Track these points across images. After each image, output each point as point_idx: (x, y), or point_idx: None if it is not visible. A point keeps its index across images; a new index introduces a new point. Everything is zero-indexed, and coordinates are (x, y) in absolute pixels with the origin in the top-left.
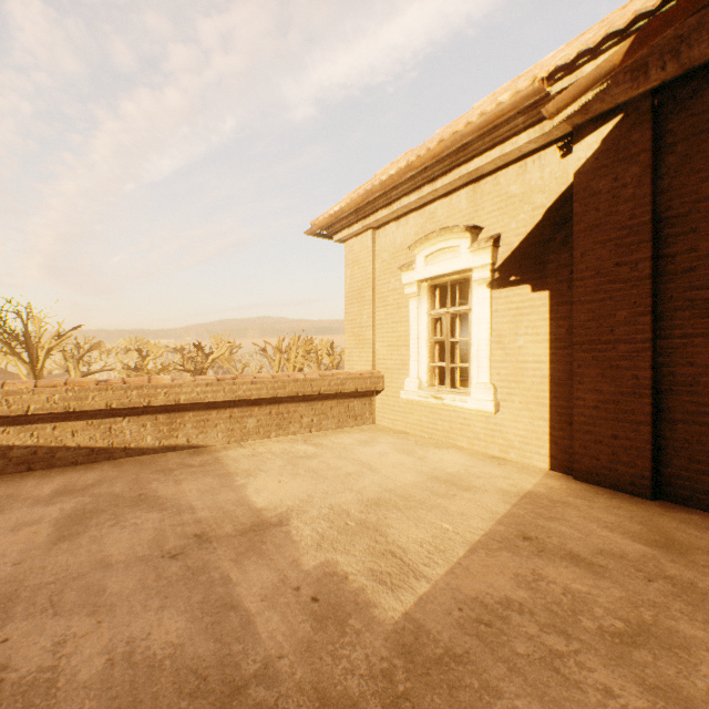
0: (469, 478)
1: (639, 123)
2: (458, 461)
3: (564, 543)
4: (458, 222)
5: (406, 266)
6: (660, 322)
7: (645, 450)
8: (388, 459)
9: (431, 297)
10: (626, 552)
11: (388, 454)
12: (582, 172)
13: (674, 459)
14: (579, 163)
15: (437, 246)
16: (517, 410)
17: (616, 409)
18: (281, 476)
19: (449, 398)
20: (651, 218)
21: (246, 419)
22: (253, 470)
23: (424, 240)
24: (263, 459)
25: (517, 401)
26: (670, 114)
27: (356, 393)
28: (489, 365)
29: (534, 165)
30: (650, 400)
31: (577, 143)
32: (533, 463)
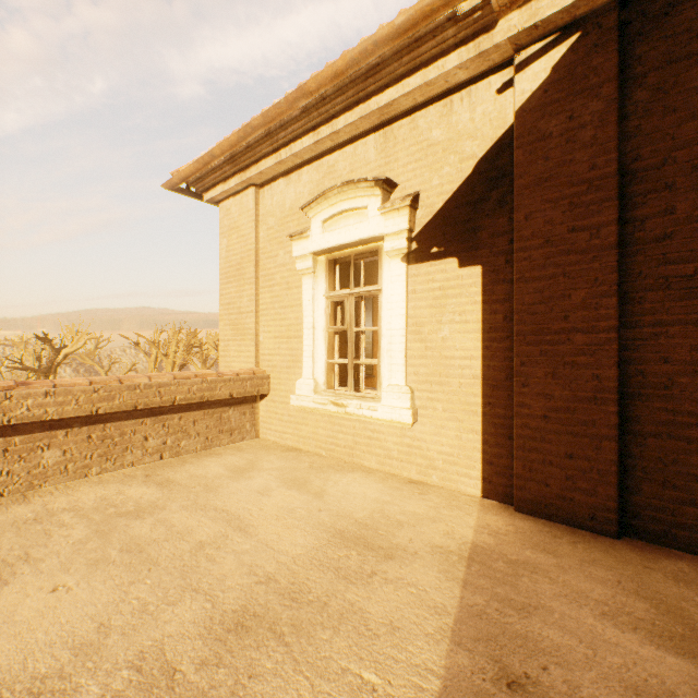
0: (388, 527)
1: (602, 44)
2: (368, 494)
3: (575, 684)
4: (364, 177)
5: (298, 232)
6: (626, 306)
7: (610, 473)
8: (270, 501)
9: (330, 275)
10: (670, 686)
11: (271, 492)
12: (527, 109)
13: (643, 483)
14: (524, 97)
15: (338, 207)
16: (441, 420)
17: (572, 419)
18: (65, 573)
19: (353, 405)
20: (618, 169)
21: (40, 452)
22: (10, 562)
23: (322, 199)
24: (49, 528)
25: (441, 408)
26: (639, 36)
27: (232, 400)
28: (404, 361)
29: (463, 103)
30: (617, 408)
31: (521, 71)
32: (461, 488)
